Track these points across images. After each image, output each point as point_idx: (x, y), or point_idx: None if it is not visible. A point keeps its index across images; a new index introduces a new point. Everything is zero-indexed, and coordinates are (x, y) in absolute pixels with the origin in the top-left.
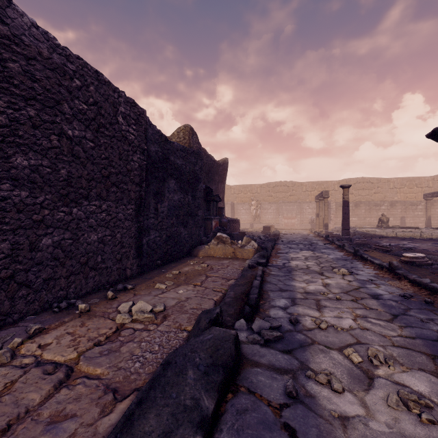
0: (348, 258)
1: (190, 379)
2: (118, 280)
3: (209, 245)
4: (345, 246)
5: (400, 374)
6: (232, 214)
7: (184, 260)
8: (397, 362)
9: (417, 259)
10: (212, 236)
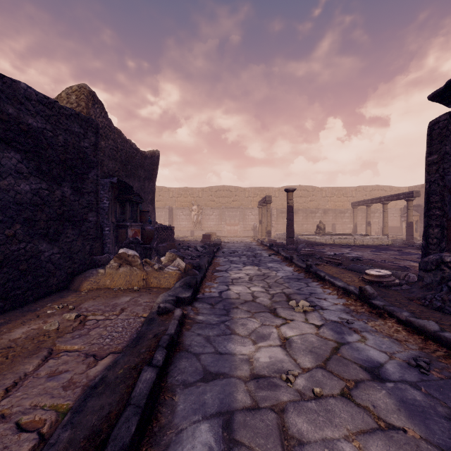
0: (300, 276)
1: None
2: None
3: (106, 268)
4: (293, 259)
5: None
6: (170, 220)
7: (41, 303)
8: None
9: (384, 277)
10: (117, 252)
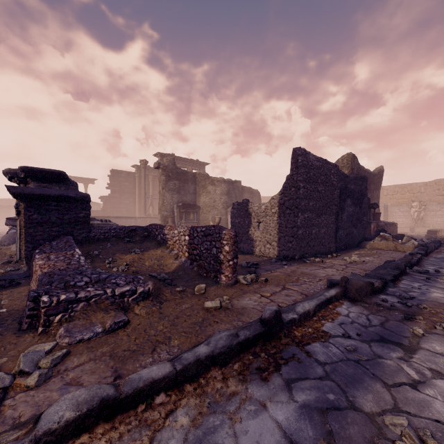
0: None
1: (389, 269)
2: (328, 253)
3: (373, 241)
4: None
5: None
6: (384, 217)
7: (356, 249)
8: None
9: None
10: (374, 235)
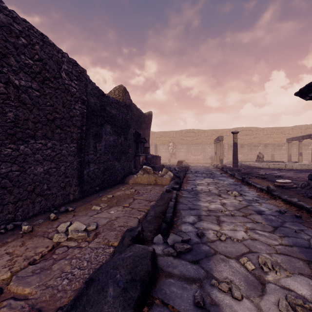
0: (237, 183)
1: (110, 296)
2: (62, 204)
3: (137, 175)
4: (235, 175)
5: (285, 279)
6: (155, 152)
7: (117, 186)
8: (281, 267)
9: (286, 183)
10: (139, 168)
